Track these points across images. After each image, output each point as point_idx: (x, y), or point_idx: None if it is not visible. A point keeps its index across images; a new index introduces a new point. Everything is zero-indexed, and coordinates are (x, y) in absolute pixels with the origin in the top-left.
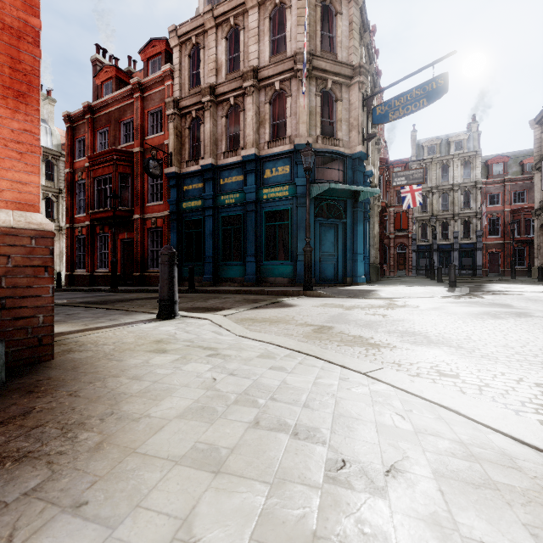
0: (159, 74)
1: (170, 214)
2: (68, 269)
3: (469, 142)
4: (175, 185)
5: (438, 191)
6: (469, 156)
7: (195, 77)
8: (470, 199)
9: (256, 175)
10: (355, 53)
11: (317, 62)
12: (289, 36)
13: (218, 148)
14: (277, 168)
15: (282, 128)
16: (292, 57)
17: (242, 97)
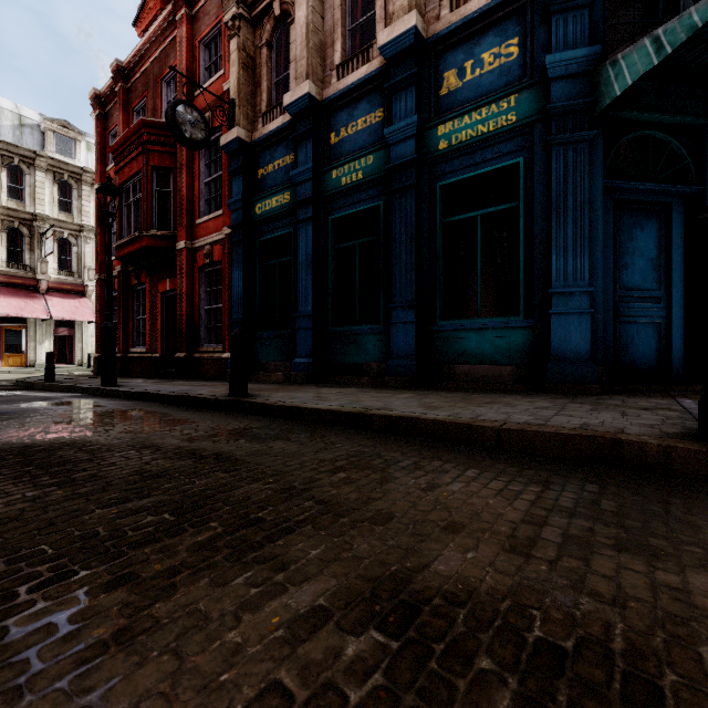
0: None
1: (233, 230)
2: (97, 348)
3: None
4: (240, 168)
5: None
6: None
7: None
8: None
9: (418, 93)
10: None
11: None
12: None
13: (326, 64)
14: (477, 57)
15: None
16: None
17: None
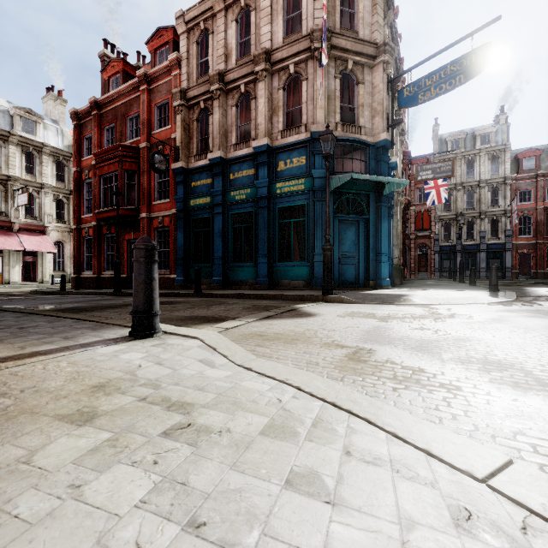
0: (166, 63)
1: (178, 212)
2: (75, 271)
3: (497, 136)
4: (182, 181)
5: (462, 188)
6: (497, 150)
7: (204, 66)
8: (498, 196)
9: (269, 168)
10: (378, 30)
11: (337, 40)
12: (305, 14)
13: (228, 140)
14: (291, 159)
15: (297, 117)
16: (308, 35)
17: (253, 84)
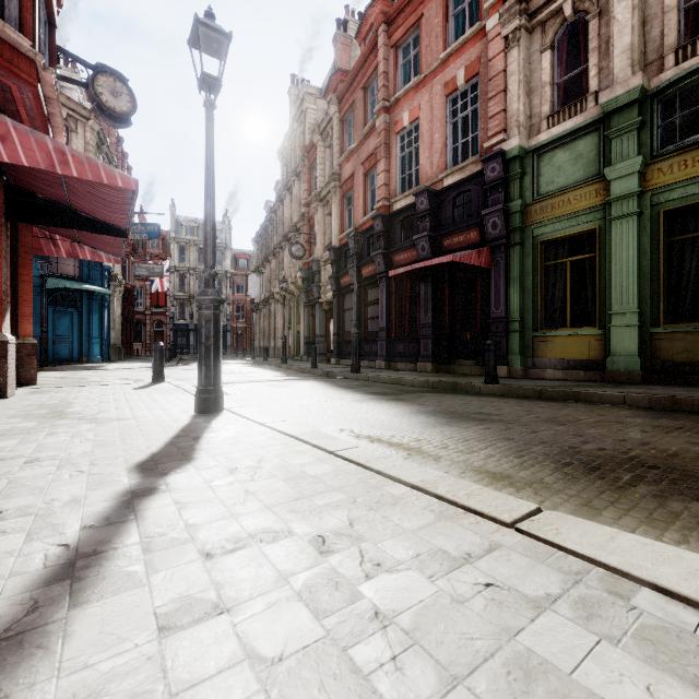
0: None
1: None
2: None
3: (223, 234)
4: None
5: (195, 273)
6: (222, 247)
7: None
8: (222, 286)
9: None
10: None
11: None
12: None
13: None
14: None
15: None
16: None
17: None
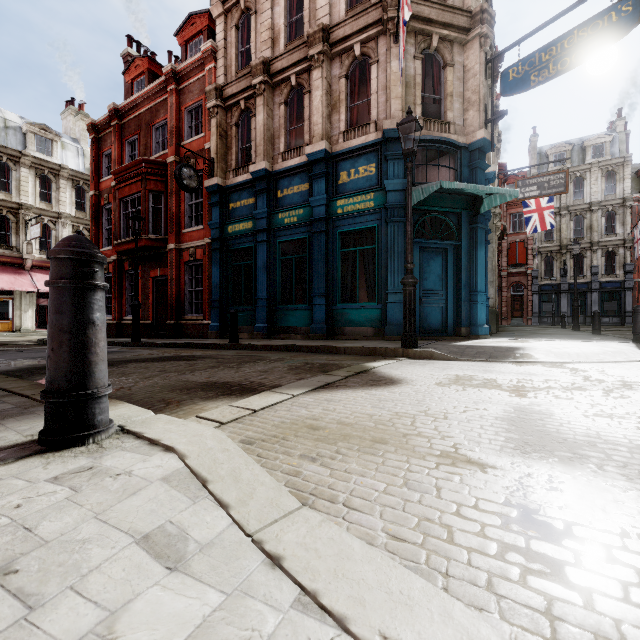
0: (199, 56)
1: (212, 241)
2: None
3: (613, 146)
4: (218, 202)
5: (568, 212)
6: (614, 164)
7: (245, 56)
8: (615, 222)
9: (327, 180)
10: None
11: (417, 7)
12: None
13: (274, 147)
14: (356, 169)
15: (364, 117)
16: (379, 2)
17: (307, 74)
